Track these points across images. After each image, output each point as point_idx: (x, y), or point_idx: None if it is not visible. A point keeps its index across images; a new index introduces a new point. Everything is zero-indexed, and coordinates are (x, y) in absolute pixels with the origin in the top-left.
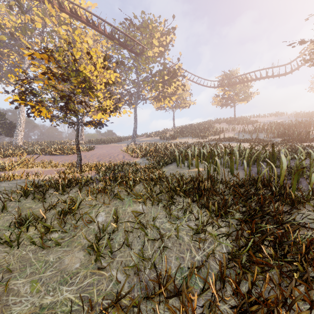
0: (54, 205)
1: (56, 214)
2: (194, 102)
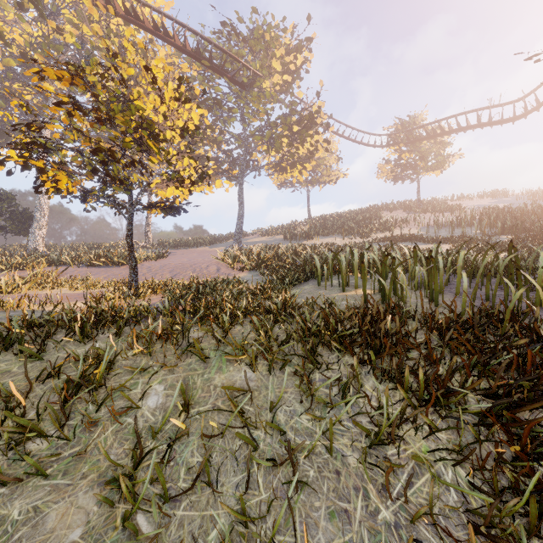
0: (56, 367)
1: (57, 388)
2: (344, 174)
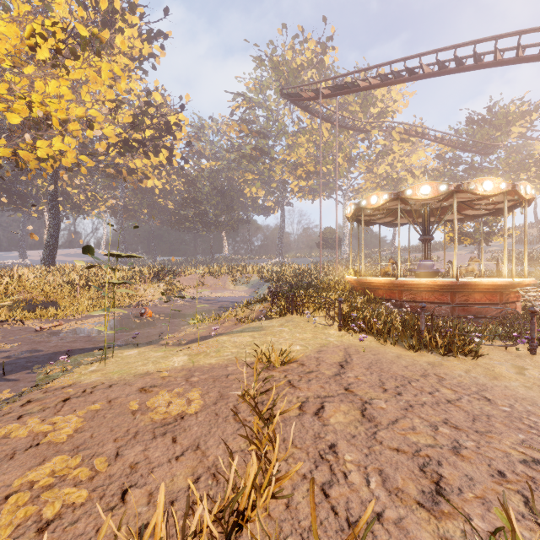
0: None
1: None
2: None
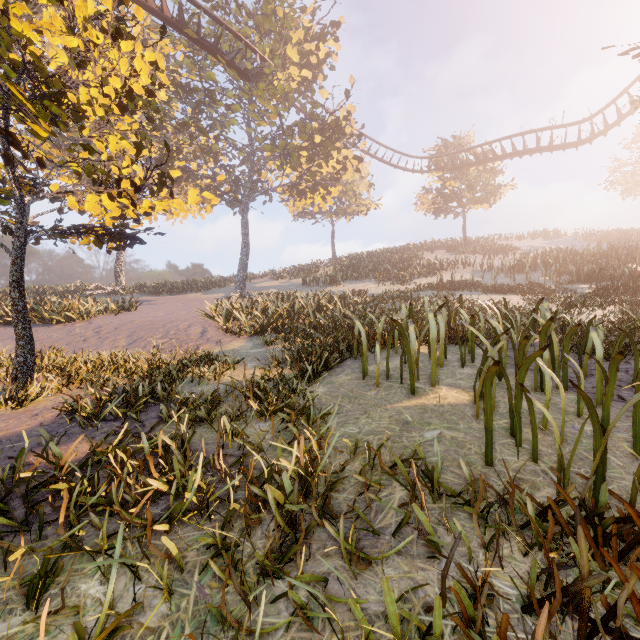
0: None
1: None
2: (377, 204)
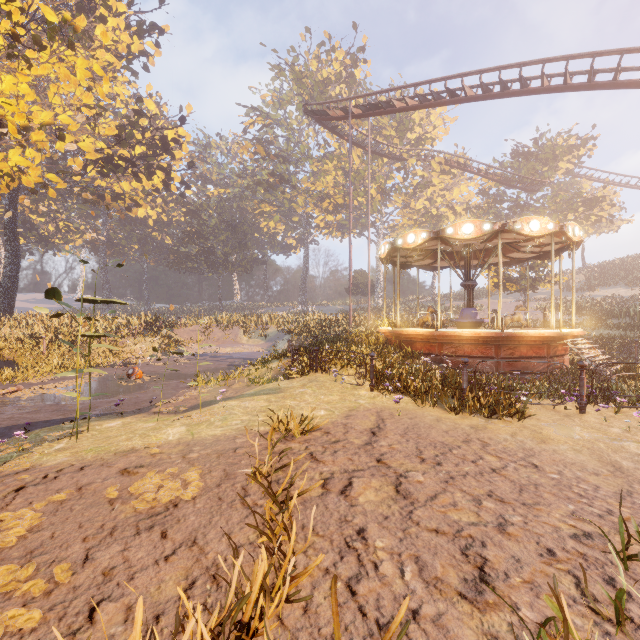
0: None
1: None
2: (628, 220)
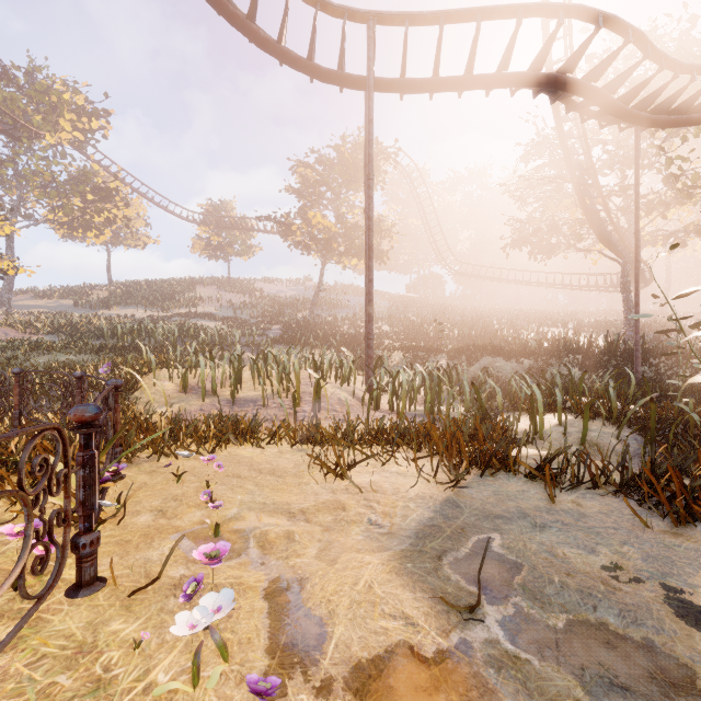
0: None
1: None
2: (155, 240)
